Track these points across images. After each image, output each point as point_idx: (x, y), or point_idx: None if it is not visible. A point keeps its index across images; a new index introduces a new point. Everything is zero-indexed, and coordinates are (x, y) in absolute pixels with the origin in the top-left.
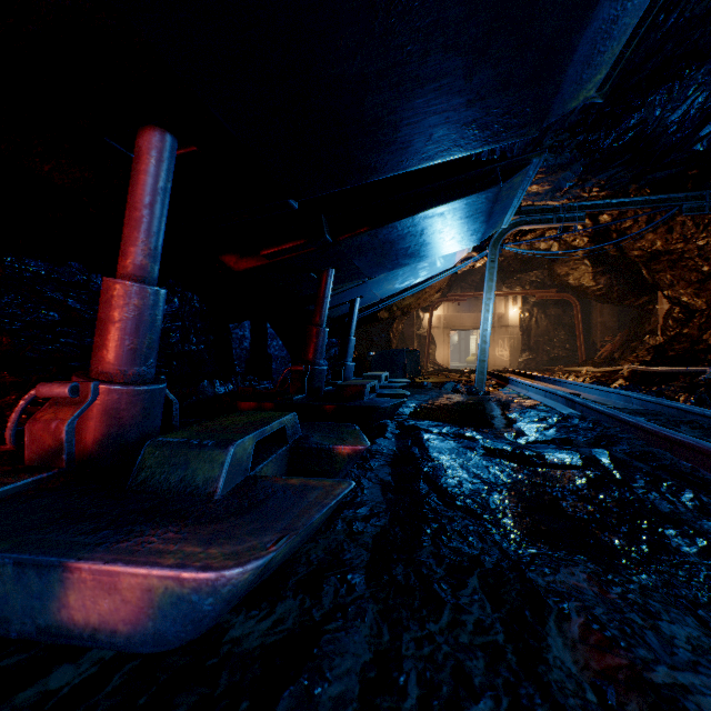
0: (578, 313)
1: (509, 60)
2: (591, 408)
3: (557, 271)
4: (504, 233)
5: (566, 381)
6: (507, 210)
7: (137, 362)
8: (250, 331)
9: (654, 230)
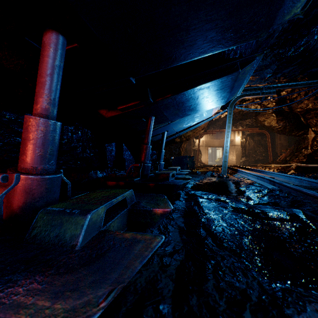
0: (269, 139)
1: None
2: (285, 185)
3: (259, 119)
4: (236, 100)
5: (266, 171)
6: (240, 86)
7: (43, 162)
8: (115, 147)
9: (308, 98)
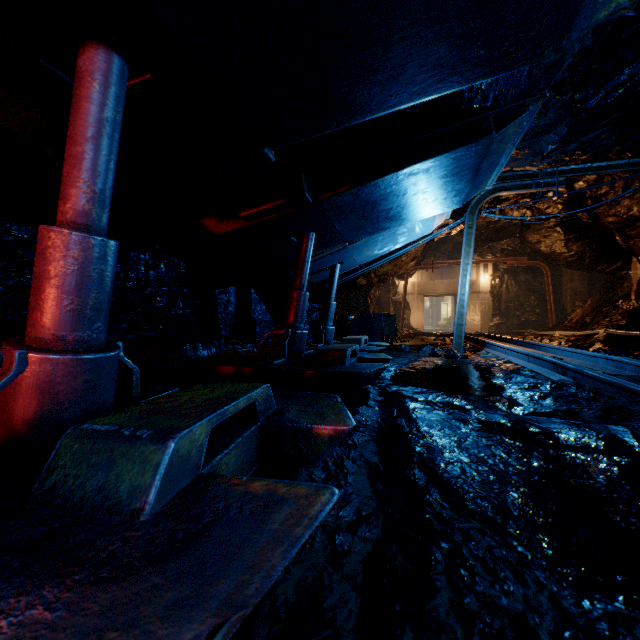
0: (548, 279)
1: None
2: (588, 375)
3: (528, 239)
4: (482, 200)
5: (545, 345)
6: (493, 168)
7: (78, 326)
8: (235, 296)
9: (631, 196)
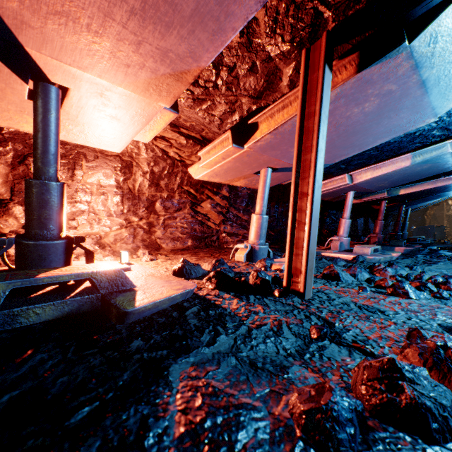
0: None
1: (449, 189)
2: None
3: None
4: None
5: None
6: None
7: (381, 232)
8: (363, 221)
9: None
